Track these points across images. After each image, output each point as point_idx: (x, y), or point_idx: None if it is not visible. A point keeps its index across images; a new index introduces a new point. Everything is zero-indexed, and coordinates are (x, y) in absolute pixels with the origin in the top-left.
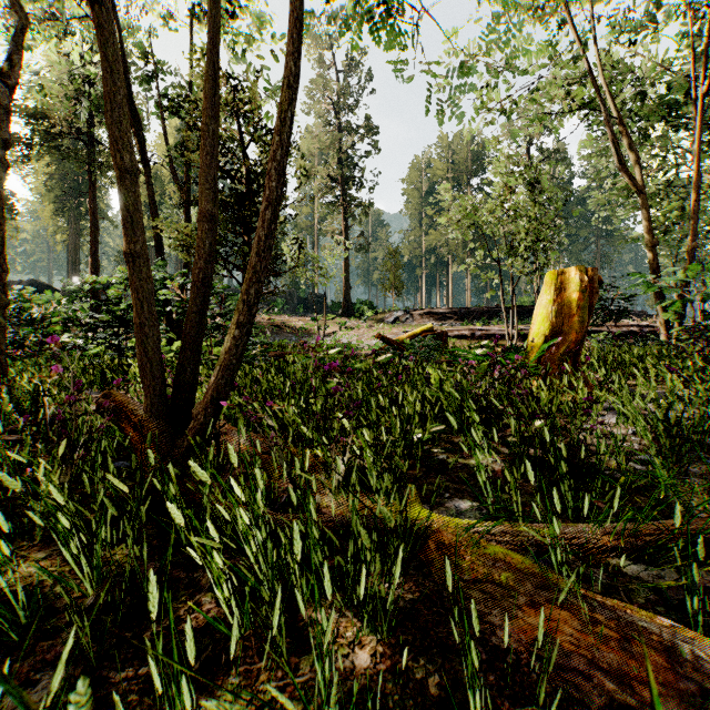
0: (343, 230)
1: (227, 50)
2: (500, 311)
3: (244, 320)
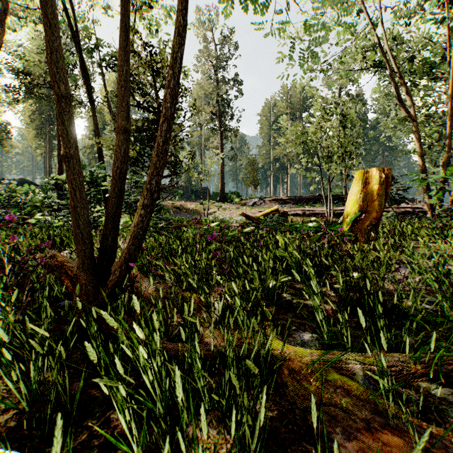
0: (220, 146)
1: (145, 29)
2: (321, 198)
3: (148, 203)
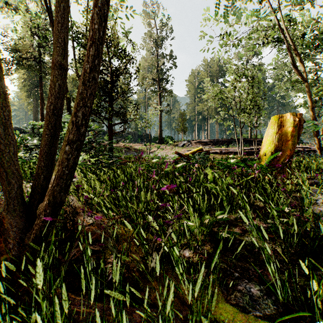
0: (159, 103)
1: None
2: (233, 140)
3: (74, 138)
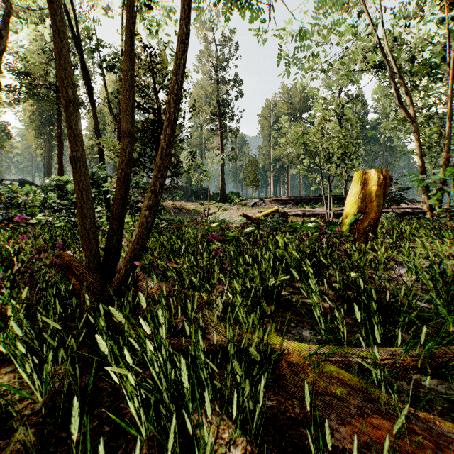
0: (220, 146)
1: (145, 30)
2: (321, 198)
3: (152, 204)
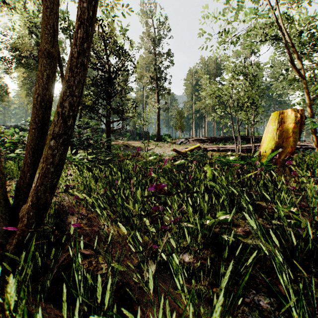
0: (156, 101)
1: (101, 12)
2: (230, 138)
3: (60, 131)
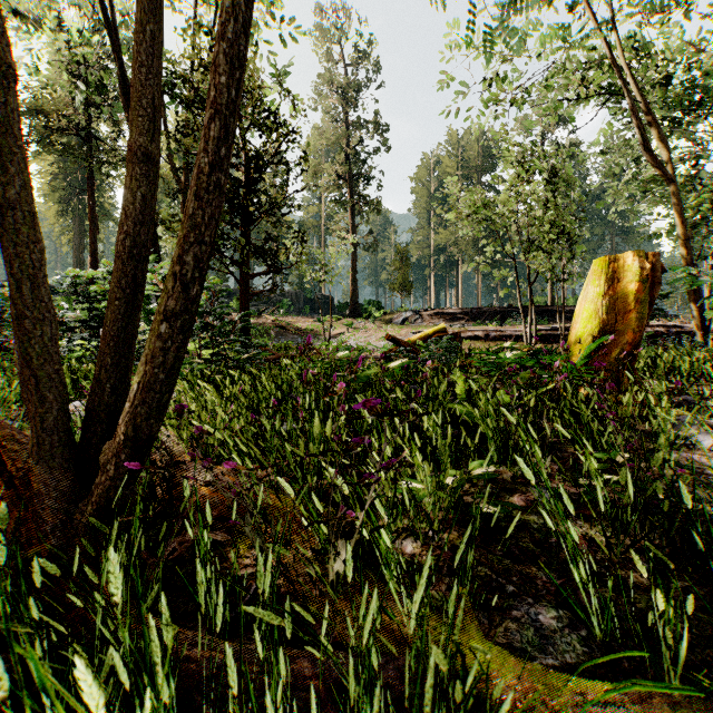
0: (350, 228)
1: None
2: (514, 311)
3: (178, 307)
